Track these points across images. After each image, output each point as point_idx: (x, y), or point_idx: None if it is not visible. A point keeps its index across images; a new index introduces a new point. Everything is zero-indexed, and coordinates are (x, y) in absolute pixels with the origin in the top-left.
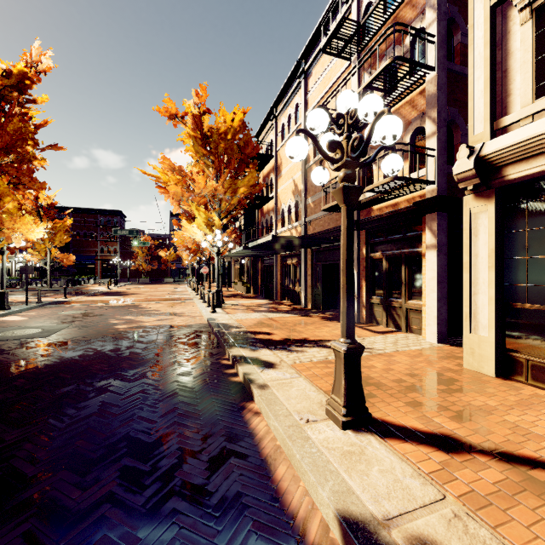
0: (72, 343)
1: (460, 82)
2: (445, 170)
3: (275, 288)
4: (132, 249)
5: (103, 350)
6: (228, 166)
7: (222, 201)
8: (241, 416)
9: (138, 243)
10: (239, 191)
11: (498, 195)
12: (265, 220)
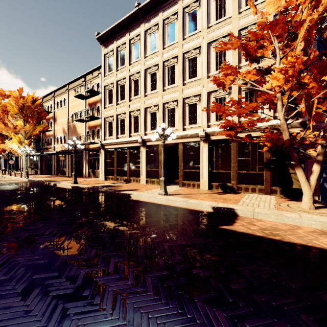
0: None
1: None
2: None
3: (53, 170)
4: None
5: None
6: (31, 119)
7: (28, 133)
8: (55, 186)
9: None
10: (37, 129)
11: (105, 150)
12: (47, 139)
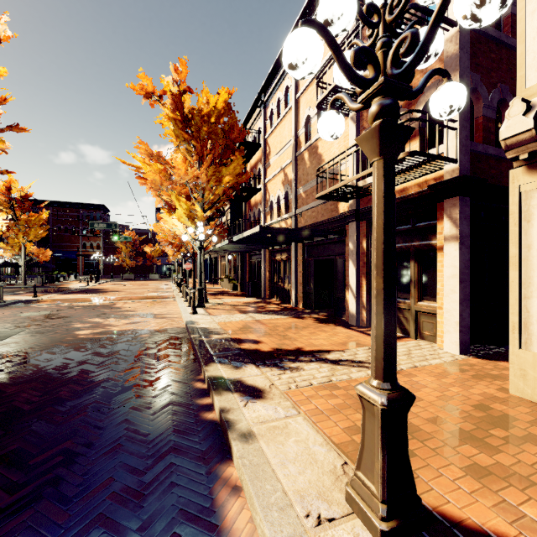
0: (12, 357)
1: (482, 43)
2: (468, 146)
3: (263, 285)
4: (115, 244)
5: (46, 367)
6: (212, 152)
7: (205, 190)
8: (210, 498)
9: (118, 237)
10: (224, 180)
11: None
12: (252, 213)
